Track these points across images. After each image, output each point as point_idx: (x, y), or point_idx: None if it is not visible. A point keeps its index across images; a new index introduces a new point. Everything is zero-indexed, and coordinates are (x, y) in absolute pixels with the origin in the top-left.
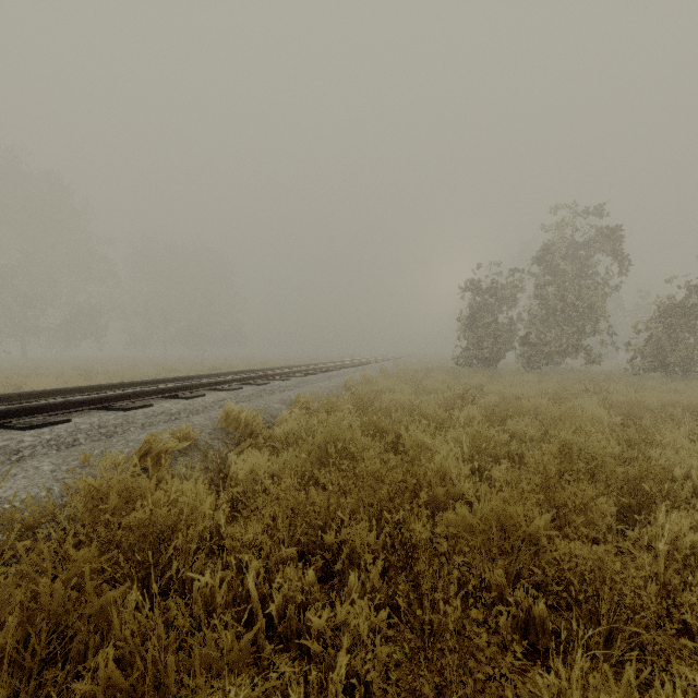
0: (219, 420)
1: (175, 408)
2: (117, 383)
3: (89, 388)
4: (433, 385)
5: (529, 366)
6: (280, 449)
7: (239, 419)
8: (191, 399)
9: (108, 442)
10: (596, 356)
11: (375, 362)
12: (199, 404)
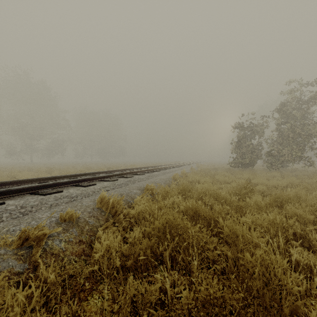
0: (97, 203)
1: (75, 193)
2: (52, 176)
3: (36, 180)
4: (222, 178)
5: (271, 168)
6: (133, 223)
7: (108, 202)
8: (87, 187)
9: (20, 219)
10: (313, 162)
11: (187, 165)
12: (90, 190)
